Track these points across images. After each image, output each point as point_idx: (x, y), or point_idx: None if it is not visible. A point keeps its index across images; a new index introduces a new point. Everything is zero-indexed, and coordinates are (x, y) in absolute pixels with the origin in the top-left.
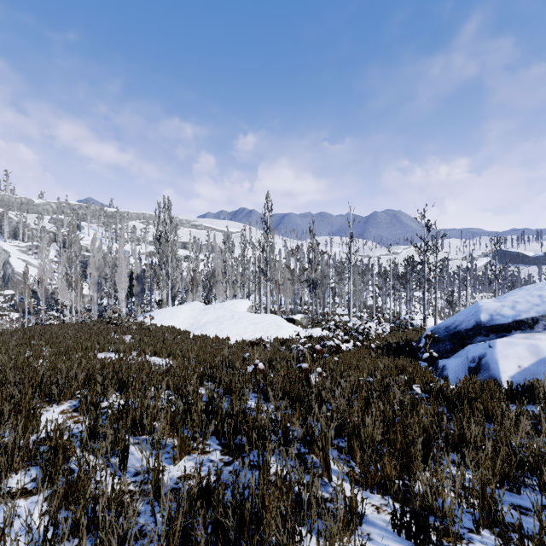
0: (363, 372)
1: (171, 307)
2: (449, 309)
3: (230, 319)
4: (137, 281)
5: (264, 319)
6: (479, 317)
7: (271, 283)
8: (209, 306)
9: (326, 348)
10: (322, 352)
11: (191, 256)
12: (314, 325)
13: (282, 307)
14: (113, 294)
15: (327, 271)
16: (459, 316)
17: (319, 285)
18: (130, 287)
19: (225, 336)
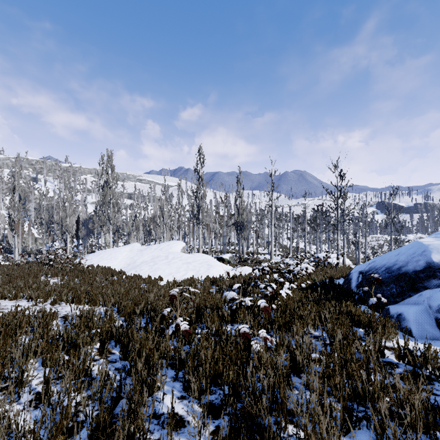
0: (307, 324)
1: (111, 248)
2: (348, 248)
3: (165, 259)
4: (83, 226)
5: (196, 259)
6: (431, 258)
7: (204, 227)
8: (146, 247)
9: (257, 289)
10: (267, 311)
11: (133, 203)
12: (241, 263)
13: (213, 247)
14: (60, 237)
15: (250, 217)
16: (401, 256)
17: (245, 228)
18: (77, 230)
19: (158, 276)
